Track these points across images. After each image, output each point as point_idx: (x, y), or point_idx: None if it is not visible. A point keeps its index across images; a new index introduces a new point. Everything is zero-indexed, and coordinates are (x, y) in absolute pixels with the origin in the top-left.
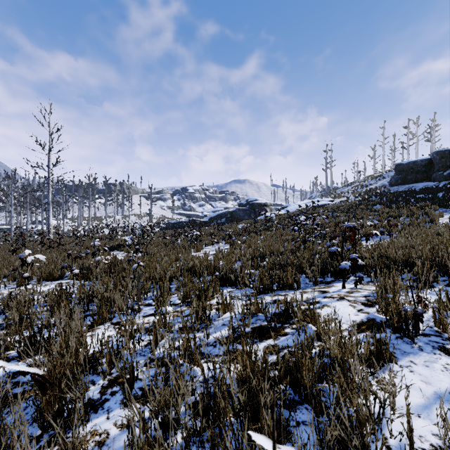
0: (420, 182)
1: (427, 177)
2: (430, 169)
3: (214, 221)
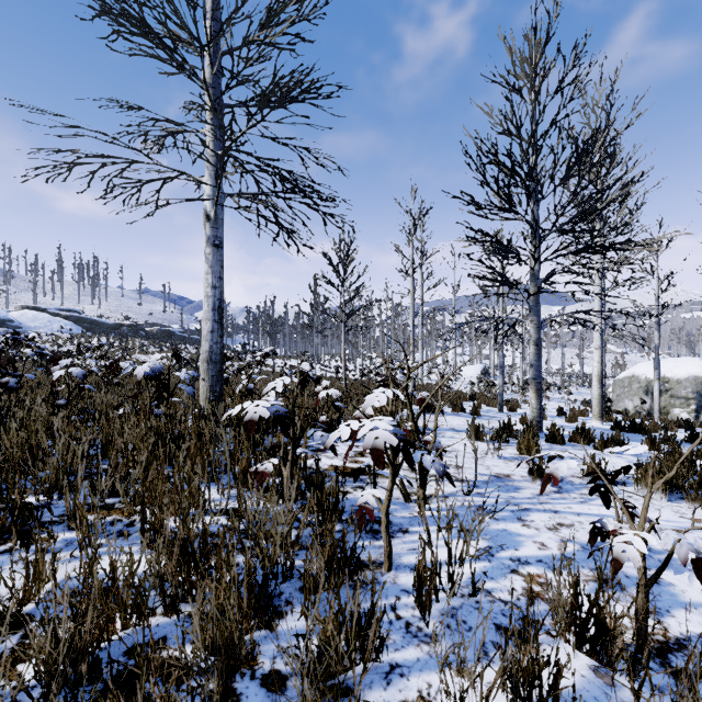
0: None
1: None
2: None
3: None
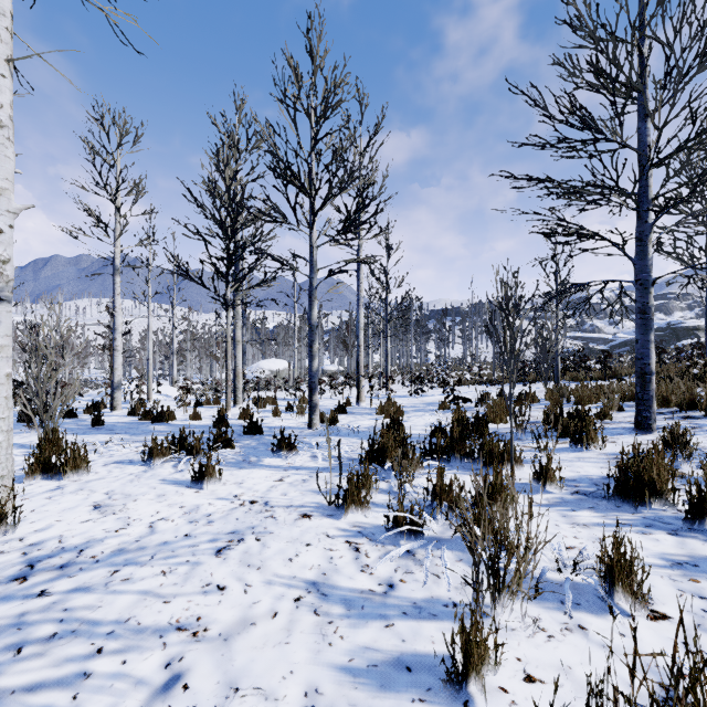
0: None
1: None
2: None
3: (616, 350)
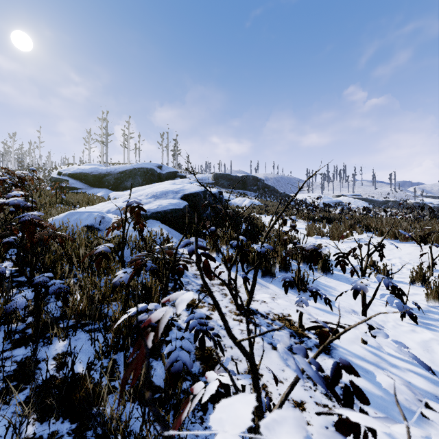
0: (241, 190)
1: (244, 188)
2: (245, 184)
3: None
